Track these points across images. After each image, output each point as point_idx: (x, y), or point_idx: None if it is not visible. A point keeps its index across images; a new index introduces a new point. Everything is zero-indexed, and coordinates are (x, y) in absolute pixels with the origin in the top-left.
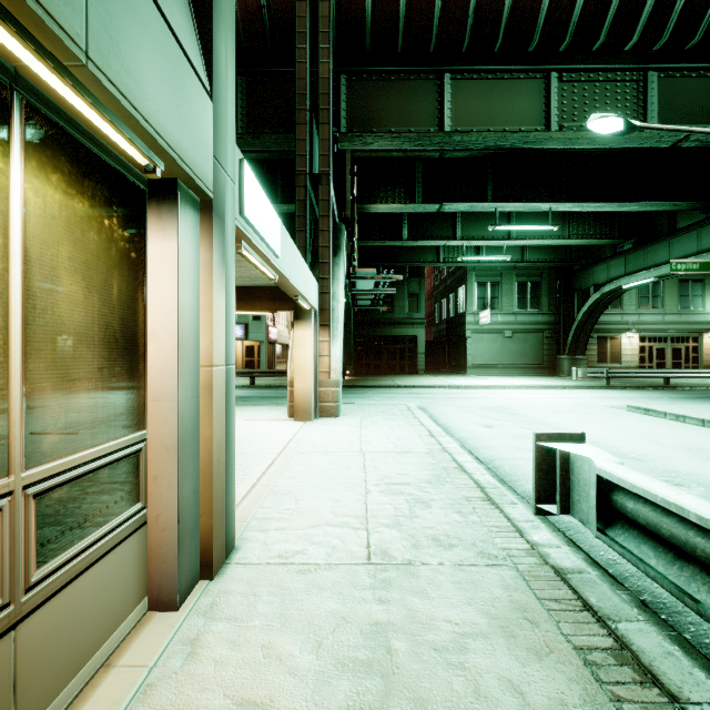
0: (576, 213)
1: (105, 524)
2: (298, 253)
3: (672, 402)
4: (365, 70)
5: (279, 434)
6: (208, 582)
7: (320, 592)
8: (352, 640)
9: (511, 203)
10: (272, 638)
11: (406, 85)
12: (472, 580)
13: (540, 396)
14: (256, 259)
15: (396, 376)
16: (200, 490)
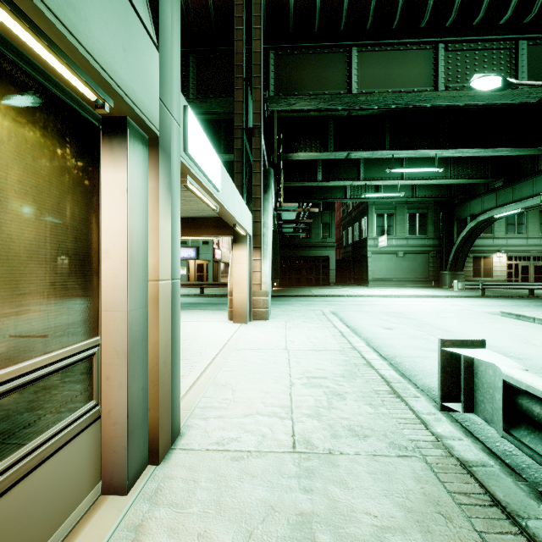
0: (456, 158)
1: (58, 422)
2: (236, 189)
3: (538, 309)
4: (289, 46)
5: (220, 333)
6: (155, 467)
7: (251, 480)
8: (279, 531)
9: (405, 150)
10: (207, 526)
11: (321, 58)
12: (386, 471)
13: (428, 304)
14: (200, 191)
15: (313, 287)
16: (148, 387)
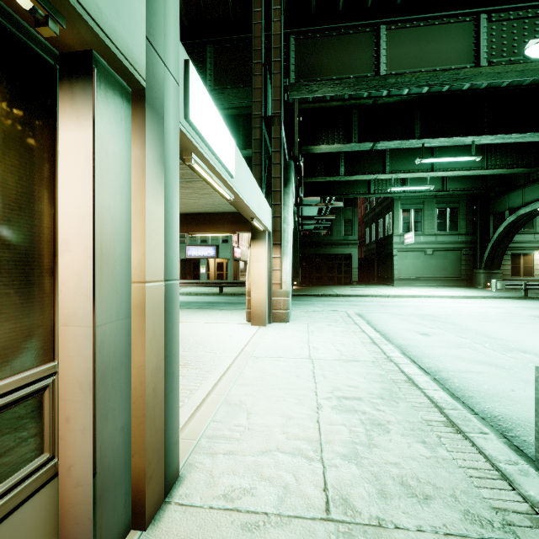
0: (494, 146)
1: None
2: (253, 178)
3: None
4: (311, 29)
5: (237, 337)
6: (139, 535)
7: None
8: None
9: (437, 138)
10: None
11: (346, 39)
12: None
13: (465, 305)
14: (209, 175)
15: (334, 286)
16: (131, 426)
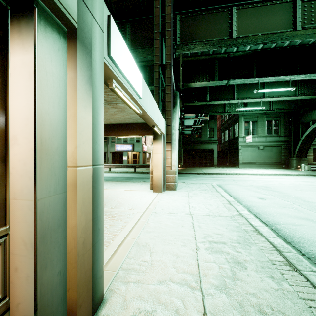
0: (302, 82)
1: None
2: (154, 101)
3: None
4: (189, 11)
5: (144, 199)
6: None
7: None
8: None
9: (267, 77)
10: None
11: (211, 16)
12: None
13: (285, 180)
14: (125, 96)
15: (203, 168)
16: (67, 269)
